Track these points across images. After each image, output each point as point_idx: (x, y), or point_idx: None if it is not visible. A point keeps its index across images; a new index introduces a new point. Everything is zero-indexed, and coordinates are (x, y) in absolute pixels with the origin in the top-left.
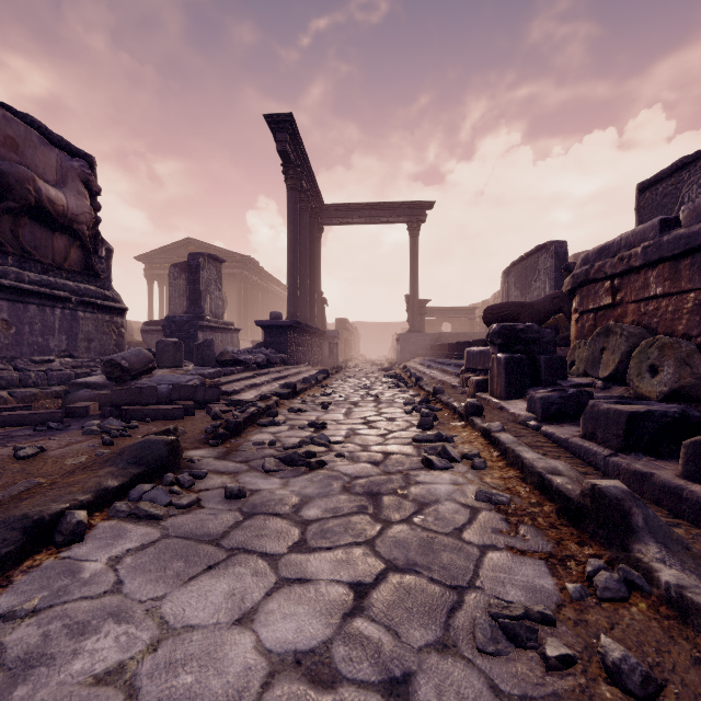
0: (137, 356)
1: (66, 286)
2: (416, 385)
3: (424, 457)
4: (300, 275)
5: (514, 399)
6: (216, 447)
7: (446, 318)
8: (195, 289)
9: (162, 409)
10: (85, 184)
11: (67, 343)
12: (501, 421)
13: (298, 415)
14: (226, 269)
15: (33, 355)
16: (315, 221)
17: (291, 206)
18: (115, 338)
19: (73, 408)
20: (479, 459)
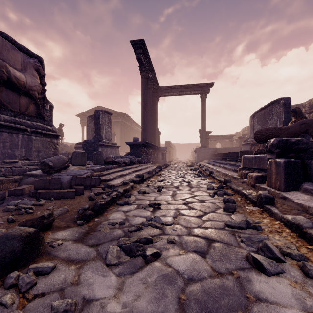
0: (58, 159)
1: (25, 123)
2: (210, 175)
3: (250, 255)
4: (148, 120)
5: (291, 190)
6: (81, 226)
7: (218, 140)
8: (98, 127)
9: (62, 192)
10: (37, 71)
11: (25, 152)
12: (293, 210)
13: (143, 196)
14: (115, 120)
15: (5, 159)
16: (155, 94)
17: (143, 86)
18: (53, 150)
19: (14, 190)
20: (311, 265)
